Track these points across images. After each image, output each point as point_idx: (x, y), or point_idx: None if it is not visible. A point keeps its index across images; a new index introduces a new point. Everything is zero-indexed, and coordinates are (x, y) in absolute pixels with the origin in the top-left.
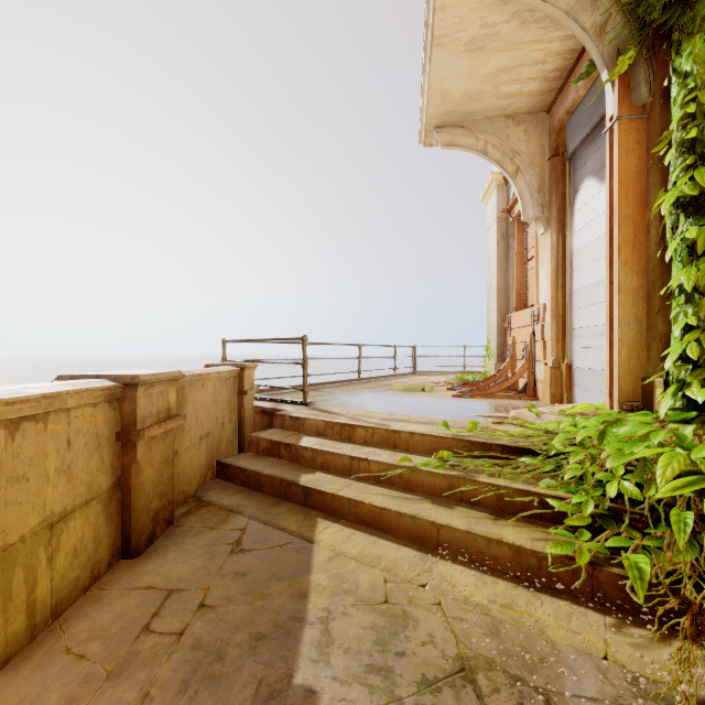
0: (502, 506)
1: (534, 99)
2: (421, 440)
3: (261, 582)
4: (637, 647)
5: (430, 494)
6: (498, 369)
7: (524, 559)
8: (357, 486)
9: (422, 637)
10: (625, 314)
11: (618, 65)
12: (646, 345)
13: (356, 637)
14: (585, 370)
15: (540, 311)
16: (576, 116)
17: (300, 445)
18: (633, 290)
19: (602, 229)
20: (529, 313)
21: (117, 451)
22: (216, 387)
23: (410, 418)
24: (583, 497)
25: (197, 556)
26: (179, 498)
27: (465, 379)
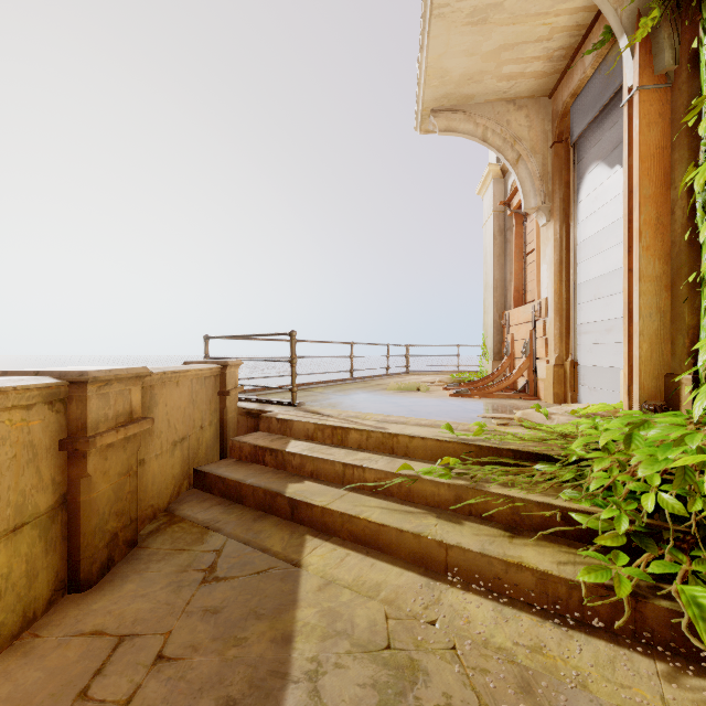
0: (518, 520)
1: (537, 82)
2: (422, 444)
3: (236, 621)
4: (703, 705)
5: (433, 506)
6: (495, 368)
7: (551, 587)
8: (351, 497)
9: (436, 698)
10: (646, 304)
11: (640, 28)
12: (669, 338)
13: (353, 700)
14: (592, 368)
15: (541, 306)
16: (582, 98)
17: (287, 451)
18: (656, 277)
19: (611, 217)
20: (529, 309)
21: (61, 462)
22: (193, 386)
23: (408, 419)
24: (614, 511)
25: (161, 588)
26: (146, 513)
27: (461, 378)
